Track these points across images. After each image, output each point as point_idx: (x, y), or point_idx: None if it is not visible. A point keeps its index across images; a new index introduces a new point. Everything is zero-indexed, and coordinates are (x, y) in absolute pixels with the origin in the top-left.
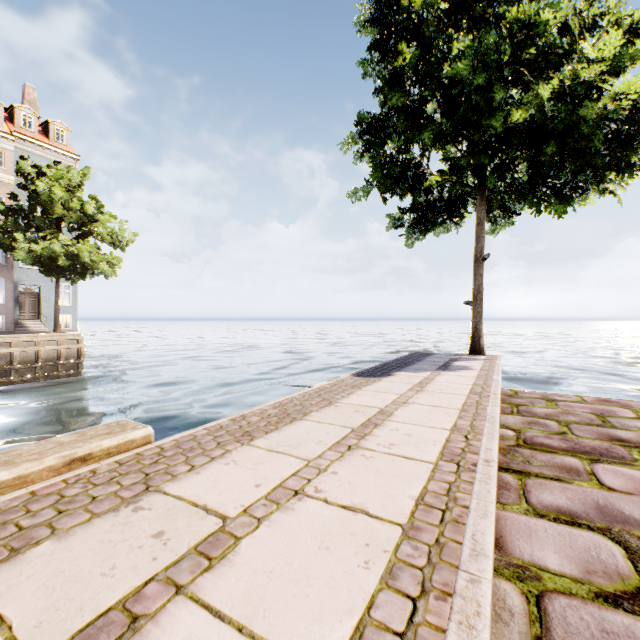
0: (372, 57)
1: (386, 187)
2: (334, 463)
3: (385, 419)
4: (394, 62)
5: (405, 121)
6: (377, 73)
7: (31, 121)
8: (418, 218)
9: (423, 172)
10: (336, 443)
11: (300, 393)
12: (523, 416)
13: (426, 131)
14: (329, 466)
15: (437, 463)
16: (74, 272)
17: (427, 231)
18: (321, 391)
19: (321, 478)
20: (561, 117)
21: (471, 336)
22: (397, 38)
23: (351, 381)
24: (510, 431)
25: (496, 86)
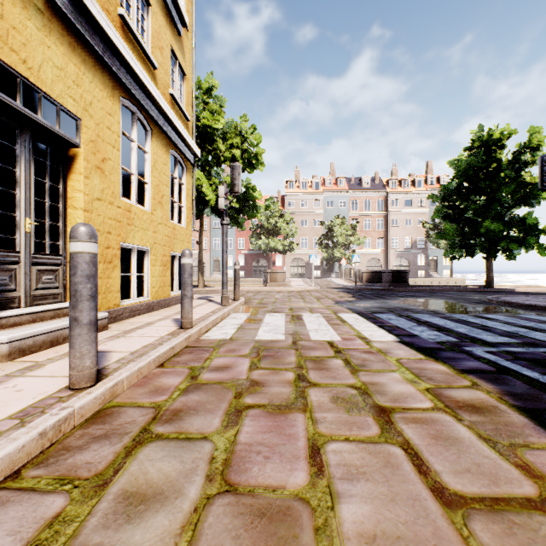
0: None
1: None
2: None
3: None
4: None
5: None
6: None
7: (432, 180)
8: None
9: None
10: None
11: None
12: None
13: None
14: None
15: None
16: None
17: None
18: None
19: None
20: None
21: None
22: None
23: None
24: None
25: None
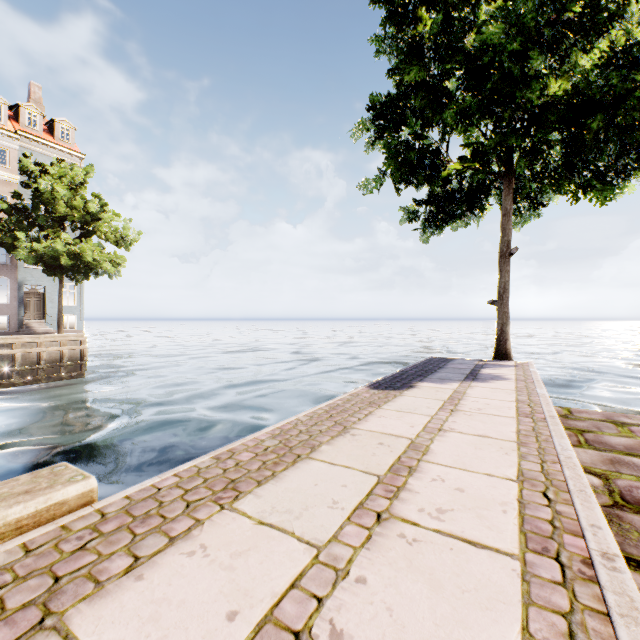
0: (386, 32)
1: (401, 176)
2: (359, 555)
3: (421, 459)
4: (413, 31)
5: (424, 99)
6: (392, 47)
7: (36, 120)
8: (435, 211)
9: (441, 160)
10: (358, 507)
11: (306, 413)
12: (598, 450)
13: (449, 109)
14: (351, 562)
15: (524, 557)
16: (77, 272)
17: (445, 225)
18: (332, 410)
19: (340, 596)
20: (613, 84)
21: (496, 339)
22: (416, 4)
23: (367, 395)
24: (593, 477)
25: (533, 52)
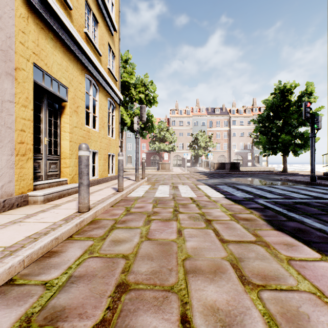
0: None
1: None
2: None
3: None
4: None
5: None
6: None
7: (256, 109)
8: None
9: None
10: None
11: None
12: None
13: None
14: None
15: None
16: None
17: None
18: None
19: None
20: None
21: None
22: None
23: None
24: None
25: None
